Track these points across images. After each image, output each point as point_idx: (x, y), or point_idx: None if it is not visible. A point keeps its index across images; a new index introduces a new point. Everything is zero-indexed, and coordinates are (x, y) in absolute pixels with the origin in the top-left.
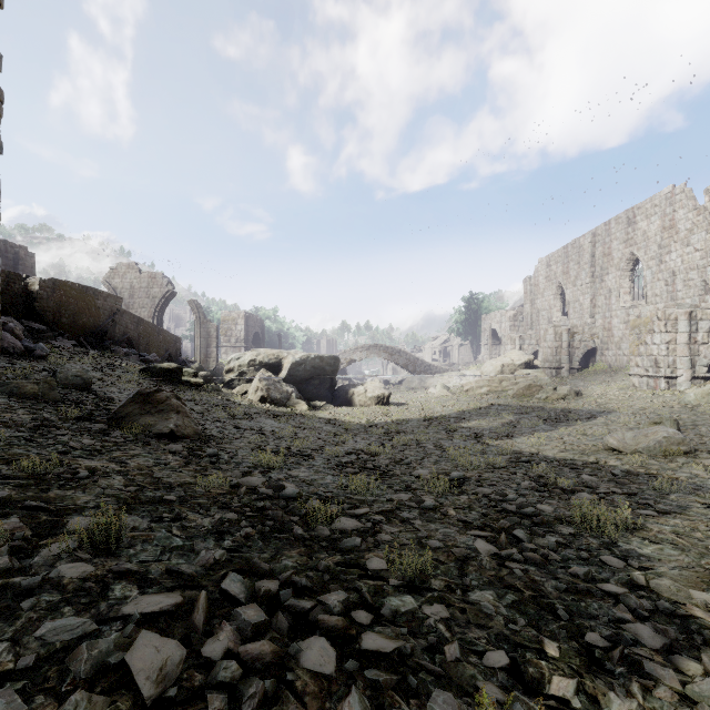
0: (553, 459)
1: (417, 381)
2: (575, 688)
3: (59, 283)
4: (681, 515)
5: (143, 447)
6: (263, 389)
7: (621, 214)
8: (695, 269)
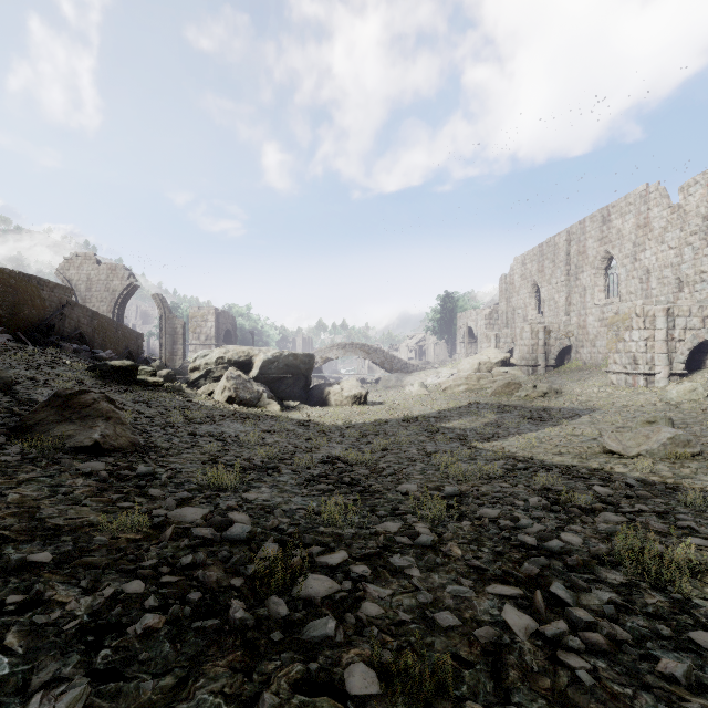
0: (551, 465)
1: (394, 379)
2: None
3: None
4: None
5: (46, 467)
6: (231, 389)
7: (596, 213)
8: (669, 266)
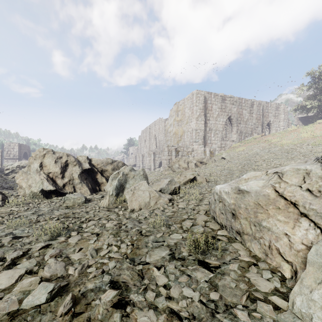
0: None
1: None
2: None
3: None
4: None
5: None
6: None
7: (154, 122)
8: (162, 140)
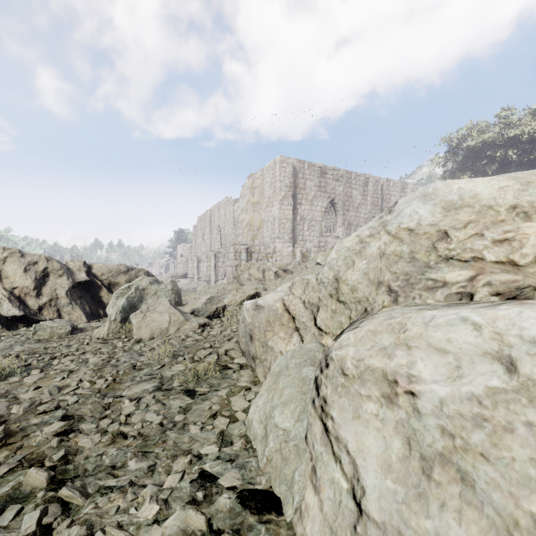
0: None
1: None
2: None
3: None
4: None
5: None
6: None
7: (217, 204)
8: (229, 235)
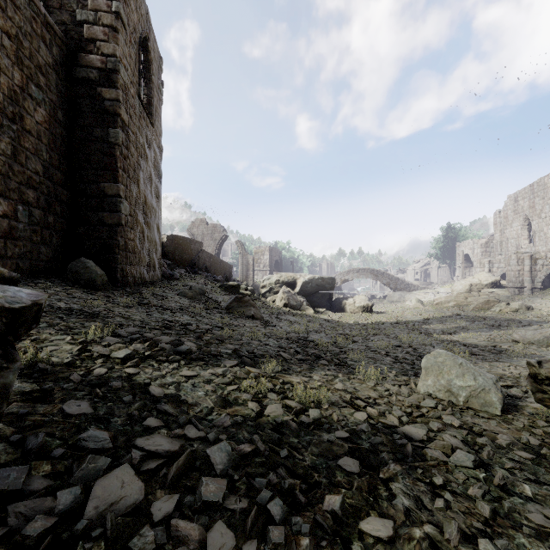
0: (467, 344)
1: (398, 296)
2: (394, 375)
3: (174, 237)
4: (506, 362)
5: (245, 320)
6: (285, 299)
7: None
8: None
